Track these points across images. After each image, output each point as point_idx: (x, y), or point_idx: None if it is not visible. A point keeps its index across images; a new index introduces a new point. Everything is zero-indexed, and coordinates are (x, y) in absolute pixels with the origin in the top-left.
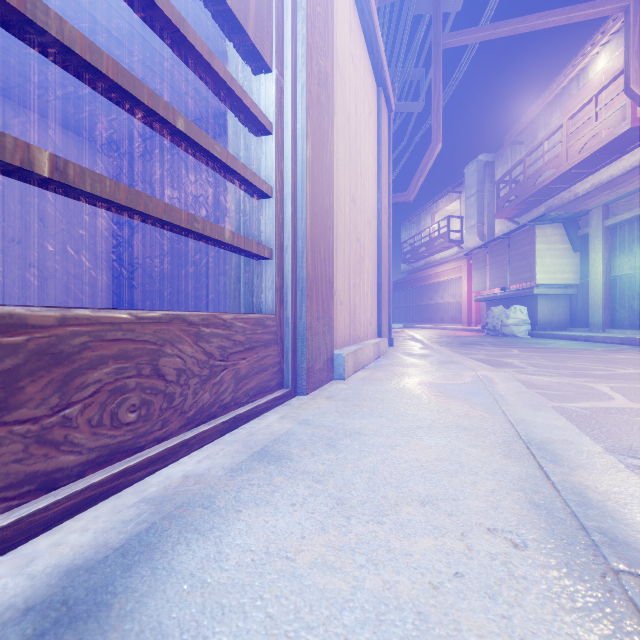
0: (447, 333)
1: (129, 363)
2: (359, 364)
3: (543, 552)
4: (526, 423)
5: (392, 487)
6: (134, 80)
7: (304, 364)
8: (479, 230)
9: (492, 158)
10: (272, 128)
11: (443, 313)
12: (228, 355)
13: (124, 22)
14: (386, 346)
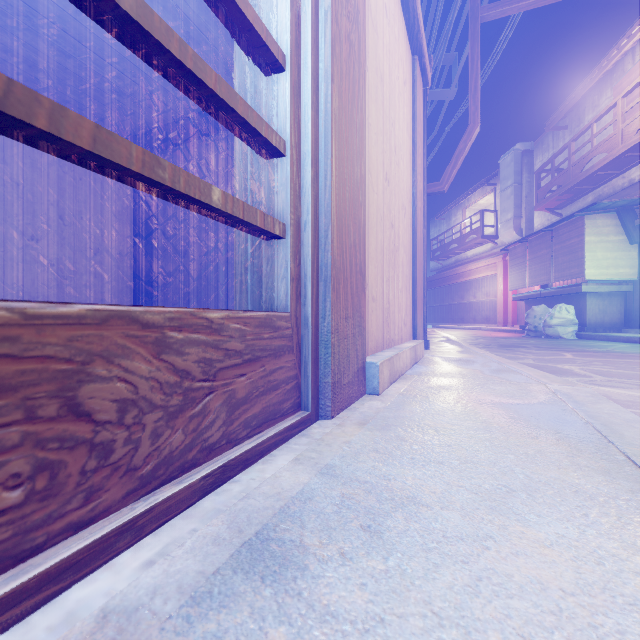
0: (482, 334)
1: (4, 399)
2: (395, 373)
3: None
4: None
5: None
6: None
7: (328, 378)
8: (516, 224)
9: (530, 147)
10: (285, 62)
11: (476, 313)
12: (216, 371)
13: None
14: (422, 350)
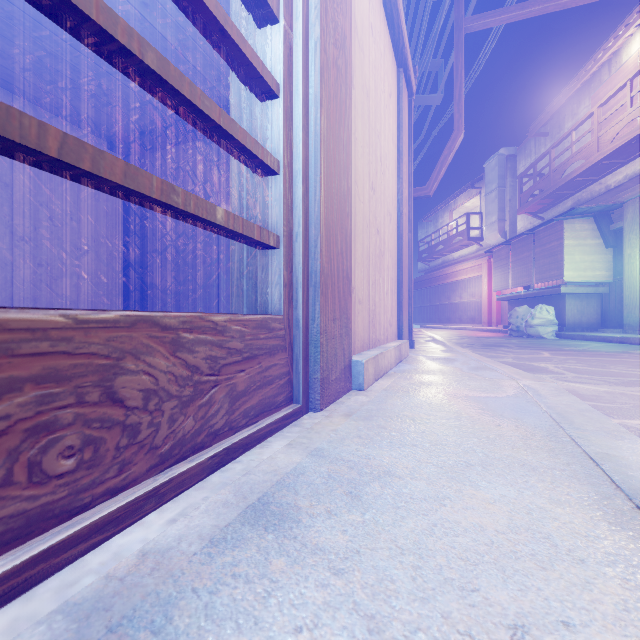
0: (467, 334)
1: (62, 387)
2: (380, 371)
3: None
4: (613, 460)
5: (455, 589)
6: None
7: (318, 374)
8: (500, 227)
9: (514, 151)
10: (279, 90)
11: (462, 313)
12: (220, 367)
13: (127, 5)
14: (407, 349)
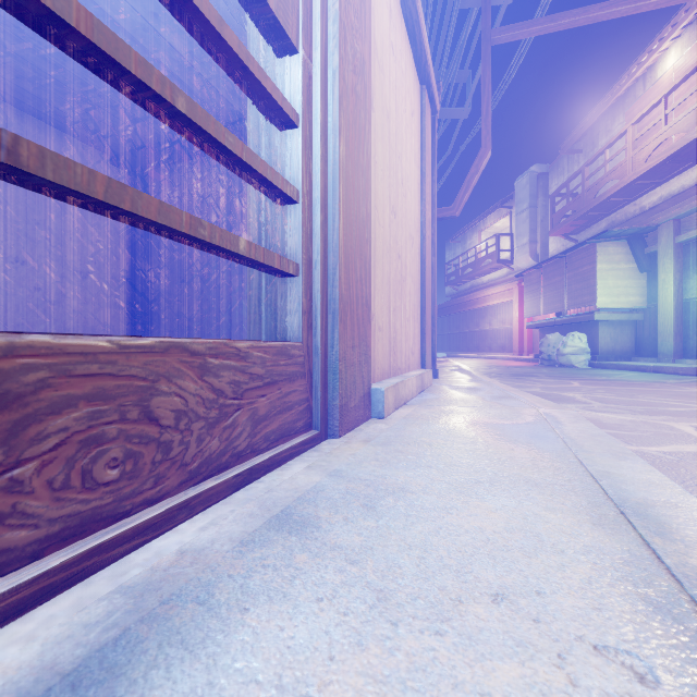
0: (496, 363)
1: (108, 405)
2: (400, 400)
3: (685, 692)
4: (611, 477)
5: (452, 572)
6: (116, 41)
7: (336, 401)
8: (532, 249)
9: (546, 169)
10: (298, 120)
11: (491, 341)
12: (243, 392)
13: (135, 14)
14: (430, 378)
